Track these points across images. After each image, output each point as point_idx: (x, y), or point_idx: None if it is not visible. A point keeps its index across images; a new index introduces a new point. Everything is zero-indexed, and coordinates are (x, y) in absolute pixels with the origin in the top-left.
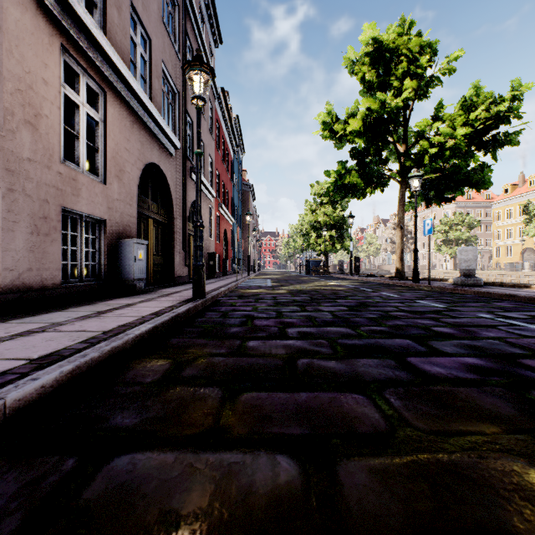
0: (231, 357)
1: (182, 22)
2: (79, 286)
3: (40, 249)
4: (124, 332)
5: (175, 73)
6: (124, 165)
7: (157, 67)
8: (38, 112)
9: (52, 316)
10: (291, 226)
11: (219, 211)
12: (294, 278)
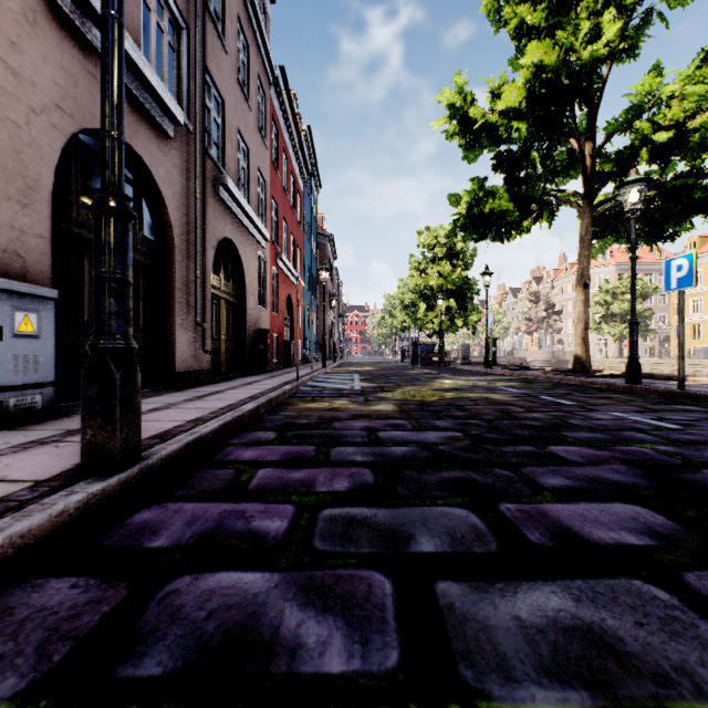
0: None
1: None
2: None
3: None
4: None
5: None
6: None
7: None
8: None
9: None
10: (387, 297)
11: (278, 265)
12: (397, 372)
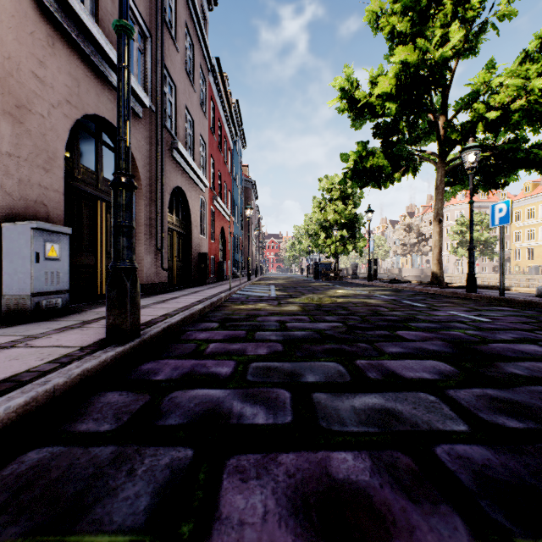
0: None
1: None
2: None
3: None
4: None
5: (144, 6)
6: (31, 100)
7: None
8: None
9: None
10: (296, 228)
11: (214, 205)
12: (303, 284)
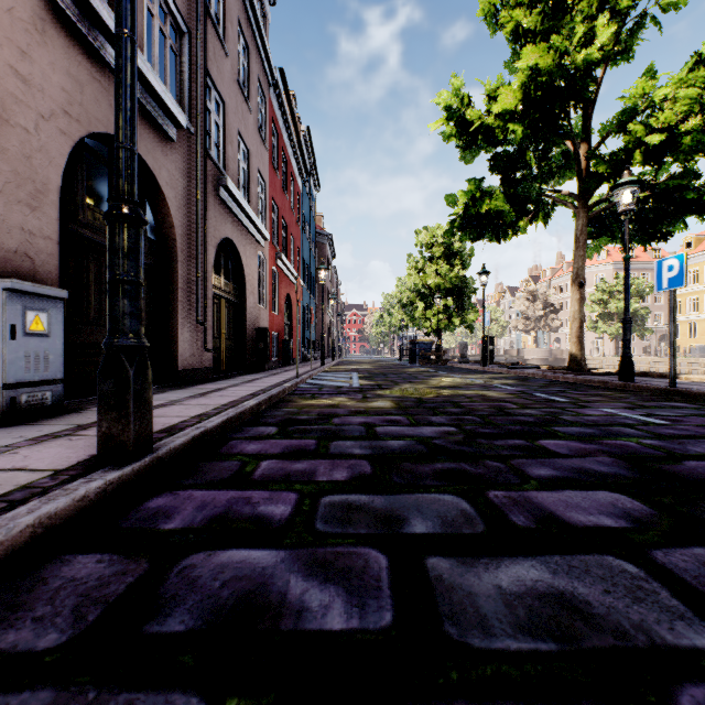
0: None
1: None
2: None
3: None
4: None
5: None
6: (8, 106)
7: None
8: None
9: None
10: (385, 296)
11: (277, 264)
12: (395, 370)
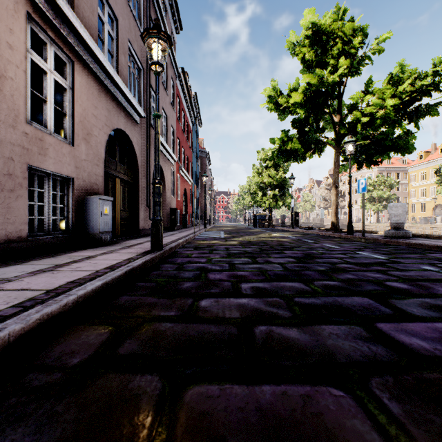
0: (180, 322)
1: (147, 8)
2: (46, 239)
3: (4, 204)
4: (68, 291)
5: (140, 51)
6: (92, 129)
7: (123, 44)
8: (2, 74)
9: (7, 270)
10: (240, 187)
11: (180, 173)
12: (244, 230)
